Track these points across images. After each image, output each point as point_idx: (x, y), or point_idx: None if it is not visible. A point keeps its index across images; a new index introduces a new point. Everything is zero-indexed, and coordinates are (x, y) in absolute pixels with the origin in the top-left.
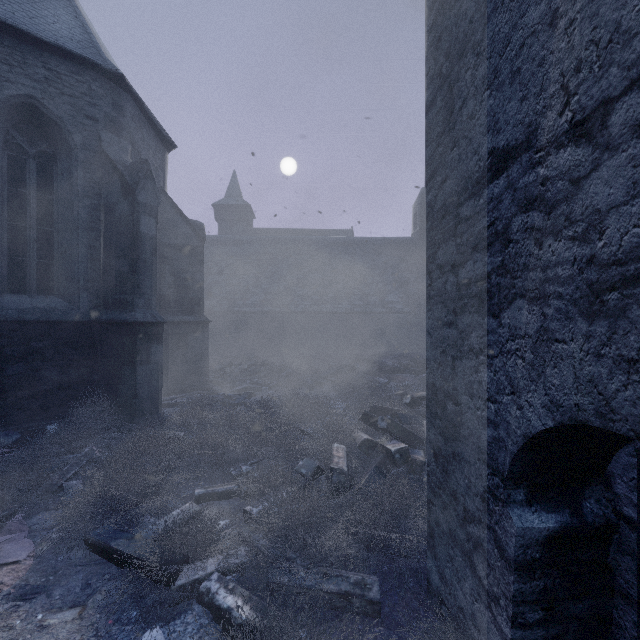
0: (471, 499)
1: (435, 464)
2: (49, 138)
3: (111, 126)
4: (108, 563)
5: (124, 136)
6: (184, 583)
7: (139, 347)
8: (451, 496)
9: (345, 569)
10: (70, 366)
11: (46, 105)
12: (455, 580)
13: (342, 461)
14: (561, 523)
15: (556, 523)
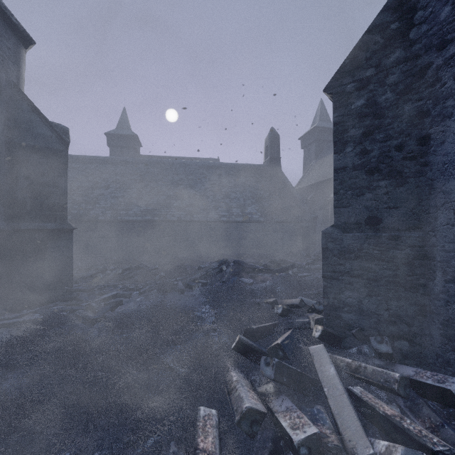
0: None
1: None
2: None
3: None
4: None
5: None
6: None
7: None
8: None
9: None
10: None
11: None
12: None
13: None
14: None
15: None
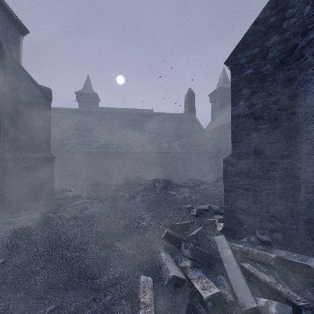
0: None
1: None
2: None
3: None
4: None
5: None
6: None
7: None
8: None
9: None
10: None
11: None
12: None
13: None
14: None
15: None
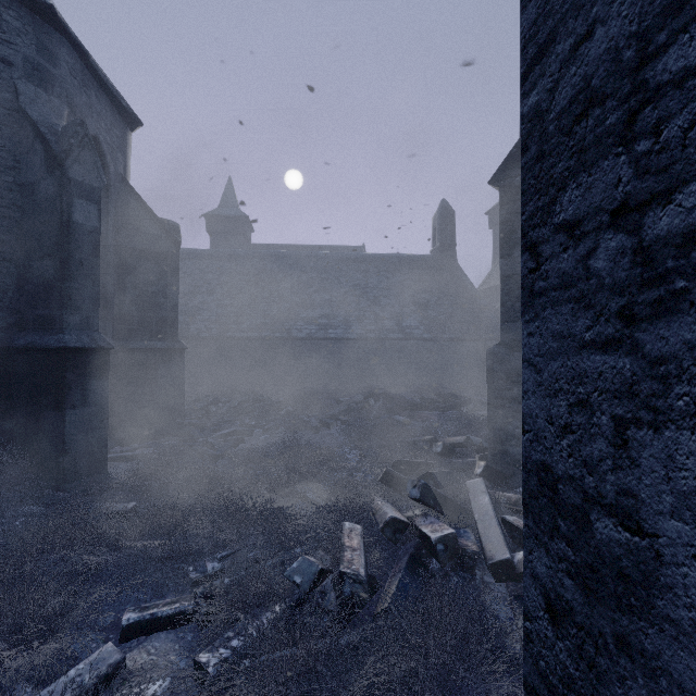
0: None
1: (551, 628)
2: None
3: (35, 76)
4: None
5: (56, 93)
6: None
7: (69, 383)
8: None
9: None
10: None
11: None
12: None
13: (357, 557)
14: None
15: None
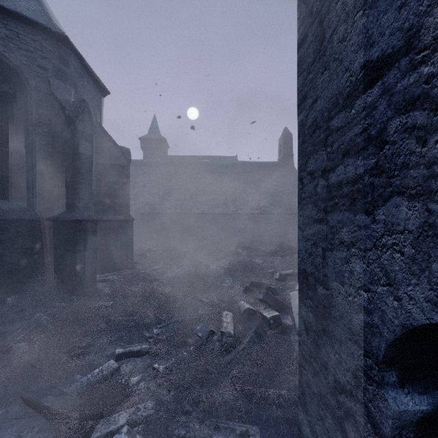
0: (342, 373)
1: (306, 336)
2: (10, 82)
3: (58, 74)
4: (39, 416)
5: (68, 82)
6: (99, 436)
7: (78, 238)
8: (321, 366)
9: (232, 419)
10: (25, 253)
11: (7, 56)
12: (325, 437)
13: (230, 326)
14: (433, 405)
15: (429, 405)
